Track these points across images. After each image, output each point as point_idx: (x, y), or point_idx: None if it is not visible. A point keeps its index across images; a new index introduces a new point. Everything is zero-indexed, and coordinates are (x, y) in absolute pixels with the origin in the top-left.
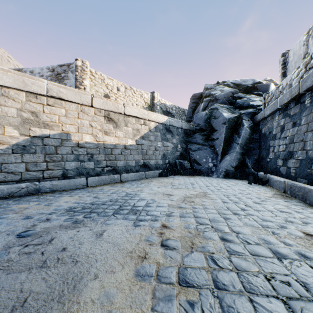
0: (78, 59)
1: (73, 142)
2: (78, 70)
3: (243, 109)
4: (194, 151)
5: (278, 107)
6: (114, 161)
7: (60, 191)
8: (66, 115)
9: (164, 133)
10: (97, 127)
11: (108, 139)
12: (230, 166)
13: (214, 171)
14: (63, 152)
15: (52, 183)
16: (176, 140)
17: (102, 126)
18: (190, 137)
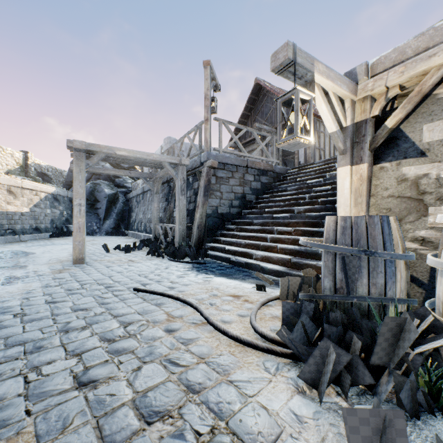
0: None
1: None
2: None
3: (120, 188)
4: None
5: (134, 196)
6: (14, 225)
7: None
8: None
9: (52, 202)
10: (2, 199)
11: (10, 208)
12: (109, 227)
13: (98, 232)
14: None
15: None
16: (63, 207)
17: (6, 198)
18: None
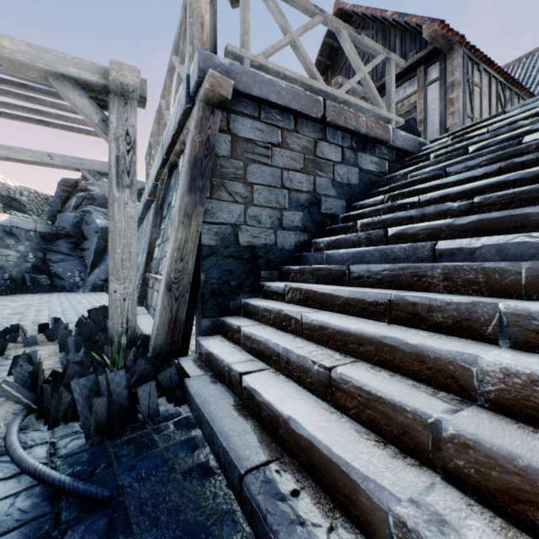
0: None
1: None
2: None
3: None
4: (57, 262)
5: None
6: None
7: None
8: None
9: (1, 238)
10: None
11: None
12: (98, 279)
13: (81, 286)
14: None
15: None
16: (26, 247)
17: None
18: (52, 244)
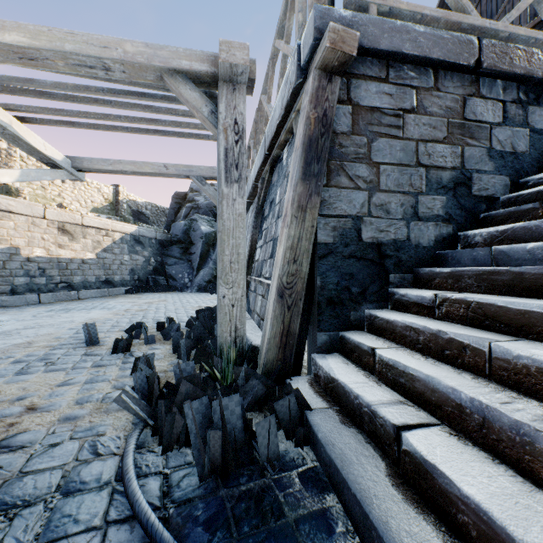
0: (2, 140)
1: (23, 256)
2: (2, 155)
3: None
4: (171, 265)
5: None
6: (70, 277)
7: (13, 306)
8: (16, 228)
9: (132, 245)
10: (50, 240)
11: (63, 253)
12: (203, 280)
13: (189, 286)
14: (12, 267)
15: (1, 299)
16: (149, 253)
17: (56, 239)
18: (167, 250)
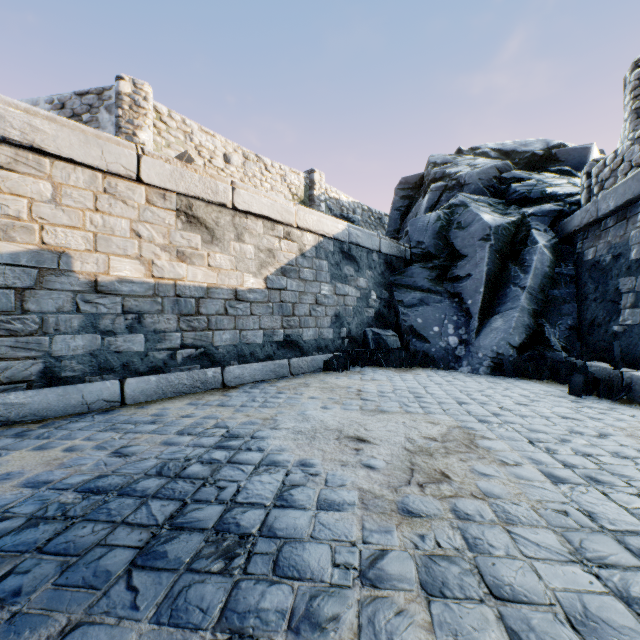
0: (123, 77)
1: (78, 277)
2: (123, 105)
3: (529, 204)
4: (411, 307)
5: None
6: (206, 333)
7: (30, 424)
8: (57, 199)
9: (337, 263)
10: (155, 240)
11: (188, 273)
12: (505, 343)
13: (463, 356)
14: (47, 308)
15: (3, 400)
16: (367, 281)
17: (170, 238)
18: (401, 274)
